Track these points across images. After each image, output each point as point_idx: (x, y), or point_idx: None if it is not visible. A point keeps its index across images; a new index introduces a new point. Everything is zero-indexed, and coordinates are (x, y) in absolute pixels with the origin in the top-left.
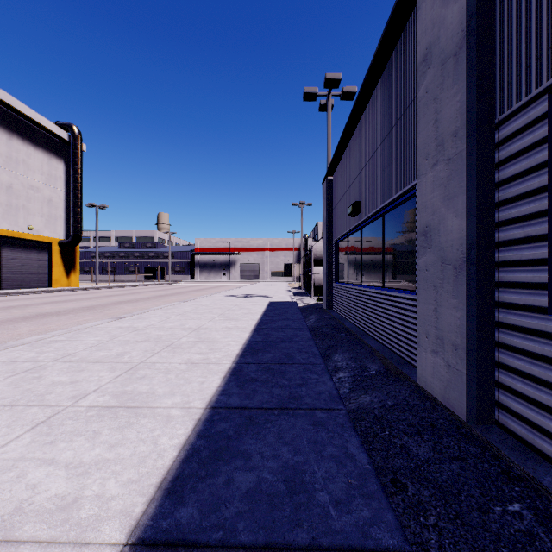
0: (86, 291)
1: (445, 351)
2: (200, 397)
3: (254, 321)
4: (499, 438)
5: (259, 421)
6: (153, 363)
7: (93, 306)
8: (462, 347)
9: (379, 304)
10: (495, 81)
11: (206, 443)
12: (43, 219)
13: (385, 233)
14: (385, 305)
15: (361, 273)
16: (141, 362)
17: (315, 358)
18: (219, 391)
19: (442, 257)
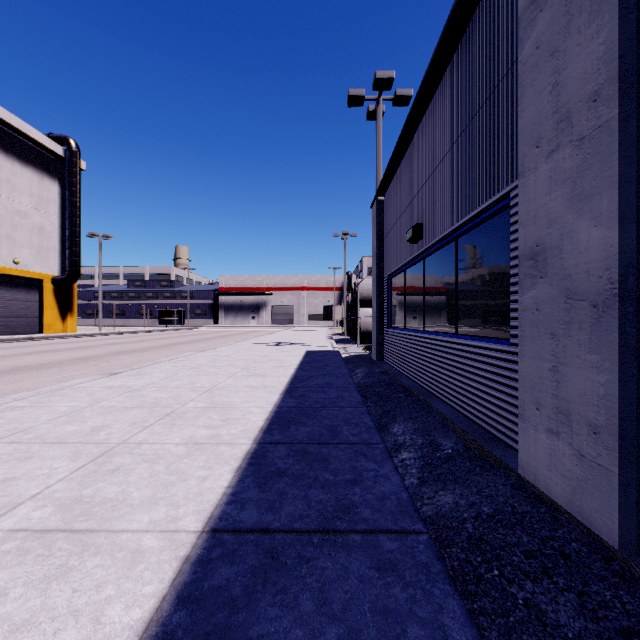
0: (85, 338)
1: (574, 433)
2: (196, 507)
3: (286, 377)
4: None
5: (287, 560)
6: (139, 444)
7: (88, 357)
8: (610, 430)
9: (452, 356)
10: None
11: (190, 619)
12: (32, 251)
13: (458, 262)
14: (461, 358)
15: (424, 316)
16: (121, 443)
17: (369, 434)
18: (227, 495)
19: (567, 289)
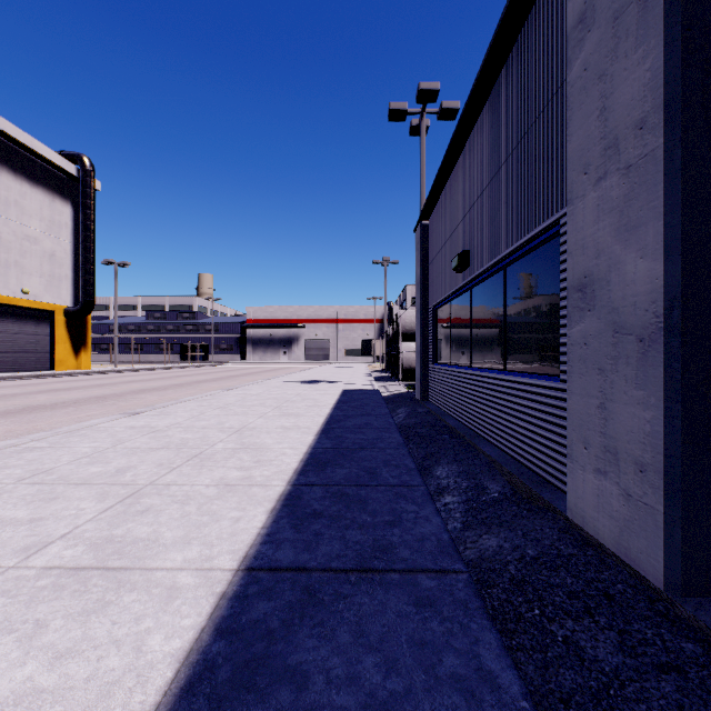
0: (101, 375)
1: (621, 472)
2: (230, 547)
3: (321, 417)
4: None
5: (324, 597)
6: (167, 485)
7: (105, 396)
8: (656, 468)
9: (500, 394)
10: None
11: (229, 649)
12: (43, 280)
13: (507, 293)
14: (510, 396)
15: (471, 351)
16: (148, 484)
17: (410, 475)
18: (262, 535)
19: (614, 323)
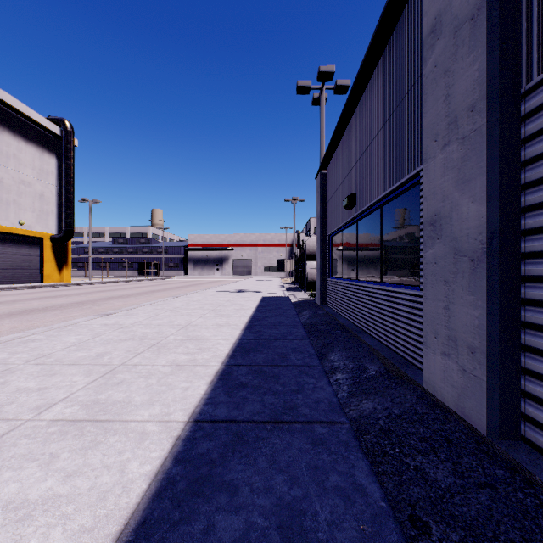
0: (78, 286)
1: (459, 354)
2: (182, 407)
3: (245, 317)
4: (530, 458)
5: (248, 439)
6: (135, 365)
7: (83, 302)
8: (482, 350)
9: (378, 299)
10: (521, 45)
11: (184, 471)
12: (35, 214)
13: (383, 225)
14: (384, 301)
15: (357, 268)
16: (121, 364)
17: (311, 359)
18: (204, 399)
19: (454, 248)
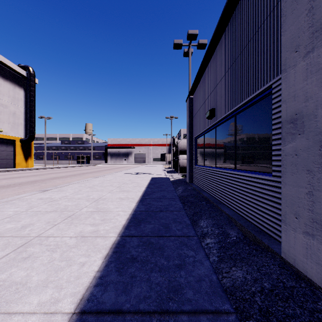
0: (37, 170)
1: None
2: (73, 290)
3: (140, 192)
4: None
5: None
6: (47, 237)
7: (36, 181)
8: None
9: (233, 181)
10: None
11: None
12: (9, 125)
13: (236, 128)
14: (239, 183)
15: (215, 159)
16: (36, 236)
17: (188, 229)
18: (96, 278)
19: (321, 141)
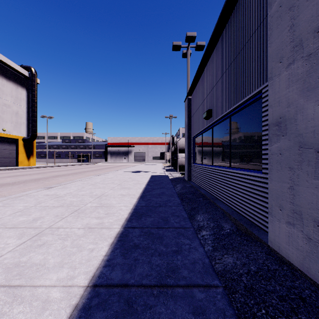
0: (39, 168)
1: (304, 225)
2: (85, 269)
3: (140, 189)
4: None
5: (137, 307)
6: (58, 228)
7: (39, 178)
8: None
9: (228, 178)
10: None
11: None
12: (12, 124)
13: (231, 129)
14: (233, 180)
15: (212, 157)
16: (48, 227)
17: (185, 221)
18: (104, 261)
19: (299, 142)
